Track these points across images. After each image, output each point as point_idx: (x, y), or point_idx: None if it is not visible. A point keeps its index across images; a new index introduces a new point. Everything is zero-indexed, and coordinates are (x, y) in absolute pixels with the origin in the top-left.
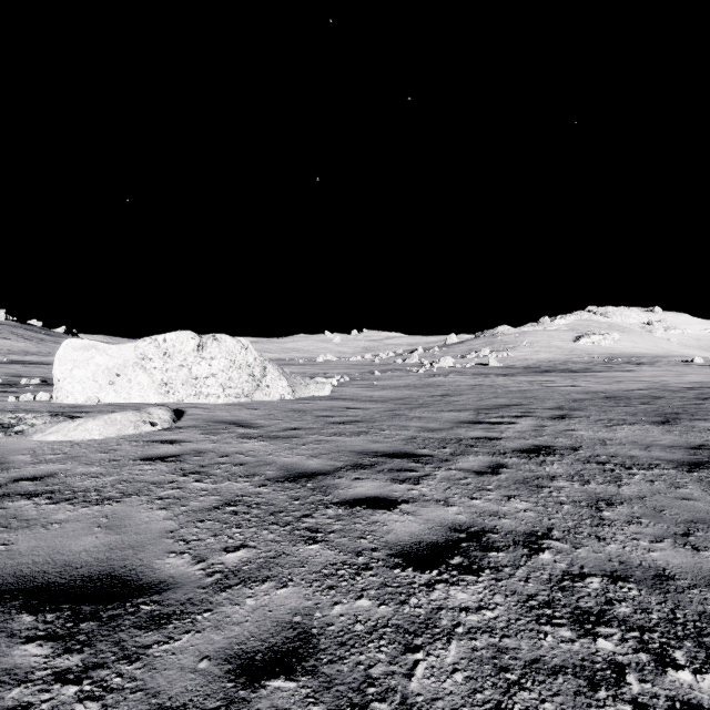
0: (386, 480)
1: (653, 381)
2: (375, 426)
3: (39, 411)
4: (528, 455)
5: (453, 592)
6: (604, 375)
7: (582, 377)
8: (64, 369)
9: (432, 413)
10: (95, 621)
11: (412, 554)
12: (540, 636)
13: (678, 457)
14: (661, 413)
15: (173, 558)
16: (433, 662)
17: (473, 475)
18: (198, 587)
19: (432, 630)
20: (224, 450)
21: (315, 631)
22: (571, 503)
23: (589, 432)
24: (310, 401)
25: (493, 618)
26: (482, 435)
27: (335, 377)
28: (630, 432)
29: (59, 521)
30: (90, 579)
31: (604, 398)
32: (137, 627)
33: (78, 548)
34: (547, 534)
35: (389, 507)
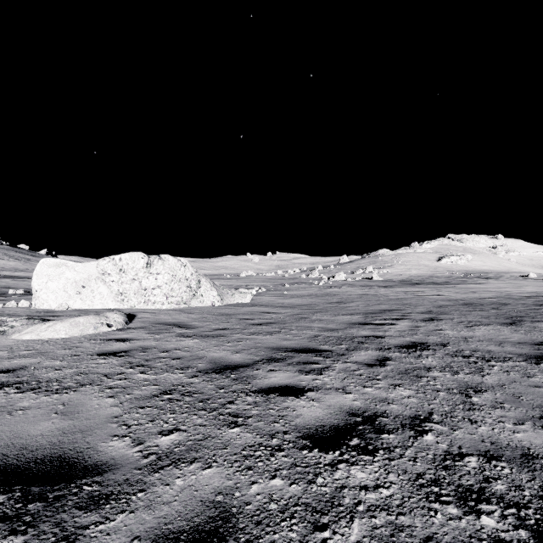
0: (295, 372)
1: (500, 291)
2: (286, 327)
3: (20, 315)
4: (407, 350)
5: (353, 472)
6: (461, 287)
7: (445, 288)
8: (41, 282)
9: (330, 316)
10: (42, 502)
11: (317, 436)
12: (431, 513)
13: (526, 352)
14: (508, 316)
15: (116, 441)
16: (338, 541)
17: (364, 367)
18: (134, 468)
19: (336, 508)
20: (165, 347)
21: (235, 510)
22: (446, 390)
23: (454, 331)
24: (234, 307)
25: (388, 496)
26: (370, 334)
27: (254, 288)
28: (486, 331)
29: (23, 408)
30: (42, 461)
31: (463, 305)
32: (77, 507)
33: (35, 432)
34: (428, 417)
35: (298, 394)
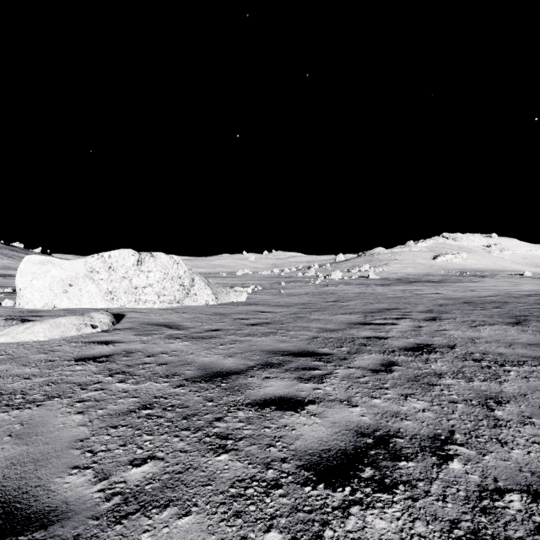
0: (293, 379)
1: (498, 289)
2: (282, 327)
3: (0, 315)
4: (413, 353)
5: (369, 519)
6: (458, 285)
7: (442, 287)
8: (25, 280)
9: (328, 315)
10: None
11: (322, 465)
12: None
13: (539, 354)
14: (512, 315)
15: (74, 475)
16: None
17: (369, 373)
18: (90, 517)
19: None
20: (151, 350)
21: None
22: (463, 401)
23: (458, 331)
24: (229, 305)
25: None
26: (371, 335)
27: (250, 287)
28: (492, 331)
29: None
30: None
31: (463, 303)
32: None
33: None
34: (450, 437)
35: (297, 408)
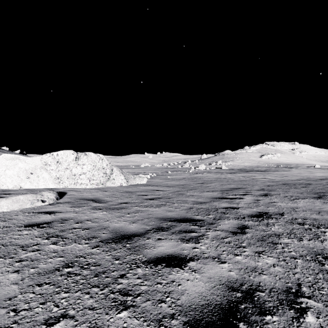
0: (178, 240)
1: (302, 175)
2: (169, 201)
3: None
4: (257, 219)
5: None
6: (277, 173)
7: (267, 174)
8: (1, 170)
9: (198, 193)
10: None
11: (203, 321)
12: None
13: None
14: (315, 192)
15: None
16: None
17: (230, 234)
18: None
19: None
20: (80, 218)
21: None
22: (300, 257)
23: (283, 203)
24: (135, 186)
25: None
26: (227, 206)
27: (149, 174)
28: (305, 203)
29: None
30: None
31: (282, 184)
32: None
33: None
34: (299, 290)
35: (181, 265)
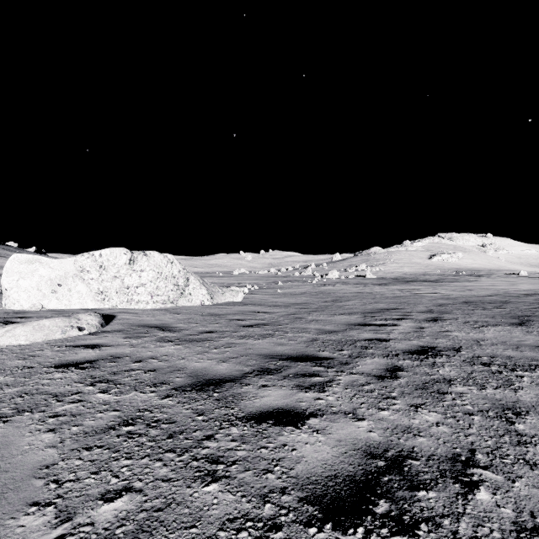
0: (292, 388)
1: (496, 289)
2: (280, 329)
3: None
4: (418, 356)
5: None
6: (456, 284)
7: (440, 286)
8: (11, 280)
9: (326, 316)
10: None
11: (328, 497)
12: None
13: None
14: (514, 315)
15: (31, 515)
16: None
17: (374, 380)
18: None
19: None
20: (140, 355)
21: None
22: (479, 413)
23: (462, 333)
24: (225, 306)
25: None
26: (372, 336)
27: (247, 286)
28: (496, 332)
29: None
30: None
31: (463, 303)
32: None
33: None
34: (471, 458)
35: (297, 423)
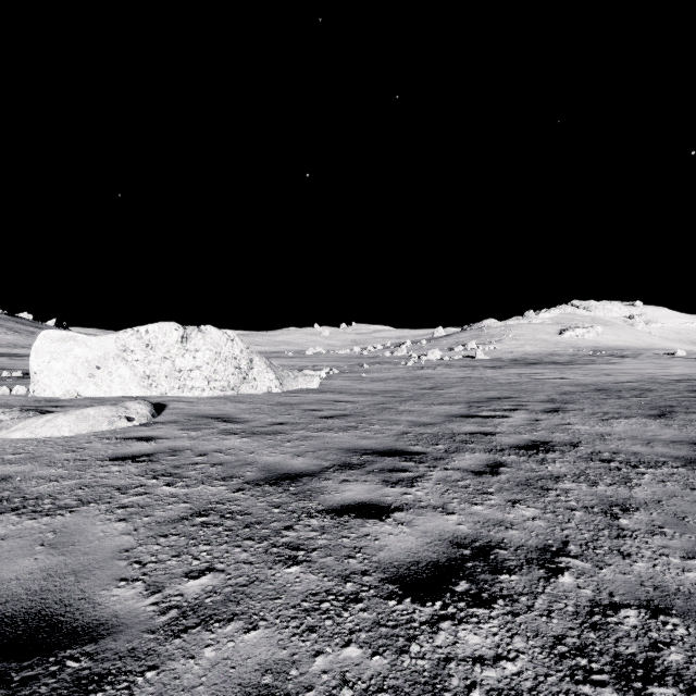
0: (377, 483)
1: (640, 373)
2: (364, 420)
3: (12, 405)
4: (527, 452)
5: (462, 634)
6: (590, 367)
7: (570, 370)
8: (41, 362)
9: (422, 406)
10: (1, 689)
11: (409, 578)
12: None
13: (684, 454)
14: (655, 406)
15: (122, 588)
16: None
17: (471, 475)
18: (145, 631)
19: (440, 695)
20: (202, 448)
21: None
22: (583, 508)
23: (586, 426)
24: (297, 393)
25: (515, 674)
26: (475, 430)
27: (324, 370)
28: (628, 426)
29: None
30: (12, 621)
31: (594, 391)
32: None
33: (9, 575)
34: (563, 549)
35: (381, 516)
